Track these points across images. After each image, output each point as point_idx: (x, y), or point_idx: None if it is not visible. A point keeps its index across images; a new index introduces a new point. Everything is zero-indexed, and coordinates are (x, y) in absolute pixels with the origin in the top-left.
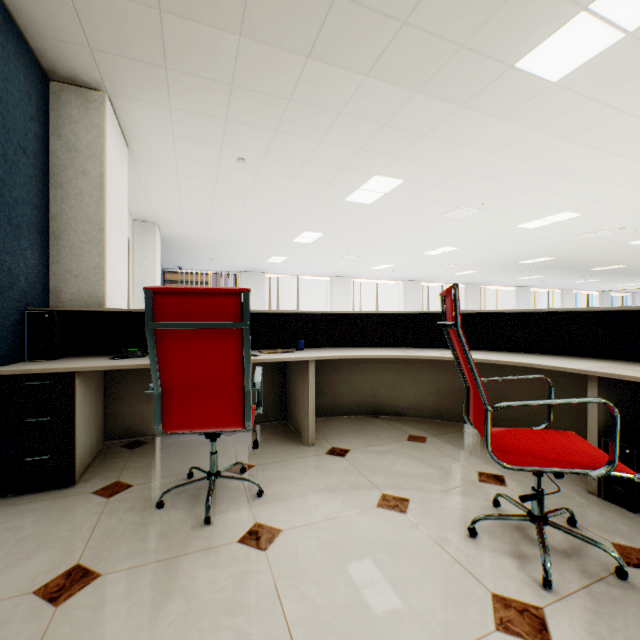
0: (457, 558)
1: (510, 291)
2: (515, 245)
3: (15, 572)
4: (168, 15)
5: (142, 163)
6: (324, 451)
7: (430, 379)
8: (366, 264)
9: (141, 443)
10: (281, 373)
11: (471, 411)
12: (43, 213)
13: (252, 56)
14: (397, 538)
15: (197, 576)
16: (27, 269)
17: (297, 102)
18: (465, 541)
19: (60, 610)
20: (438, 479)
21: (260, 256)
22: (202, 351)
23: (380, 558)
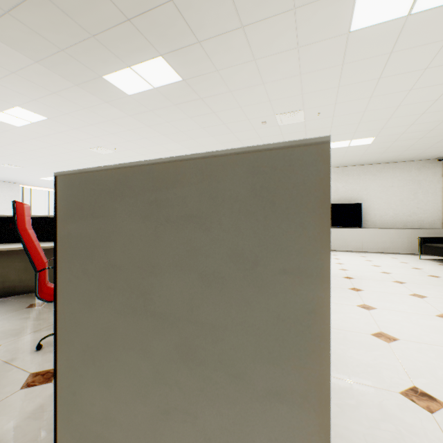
0: (18, 365)
1: None
2: None
3: None
4: None
5: None
6: None
7: None
8: (33, 174)
9: None
10: None
11: (46, 276)
12: None
13: None
14: None
15: None
16: None
17: None
18: (31, 354)
19: None
20: (36, 326)
21: None
22: None
23: None
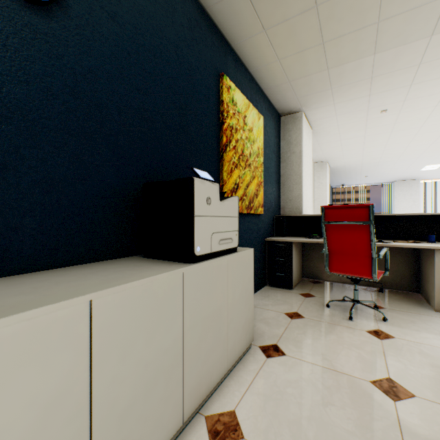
0: None
1: None
2: None
3: (277, 306)
4: (331, 69)
5: (318, 134)
6: None
7: None
8: None
9: (318, 282)
10: (414, 258)
11: None
12: (278, 175)
13: (383, 58)
14: None
15: (343, 333)
16: (274, 199)
17: (426, 62)
18: None
19: (292, 320)
20: None
21: (411, 167)
22: (347, 235)
23: None
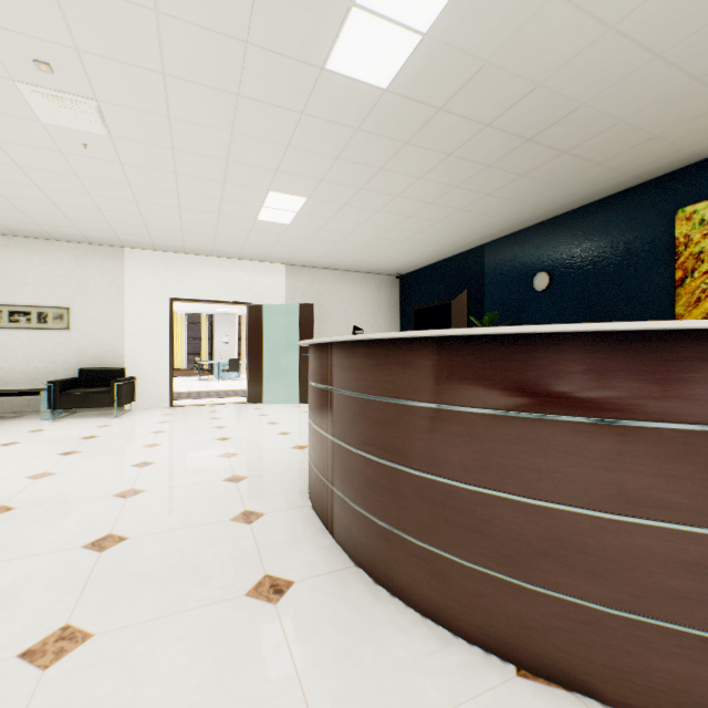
0: None
1: None
2: None
3: None
4: None
5: None
6: None
7: None
8: None
9: None
10: None
11: None
12: None
13: None
14: None
15: None
16: None
17: None
18: None
19: None
20: None
21: None
22: None
23: None
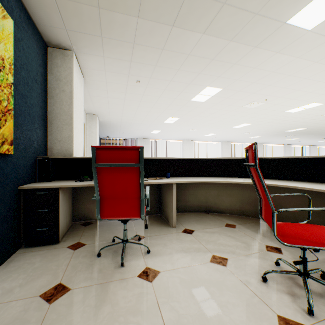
0: (256, 293)
1: (280, 147)
2: (284, 122)
3: (31, 285)
4: (103, 10)
5: (90, 85)
6: (181, 230)
7: (237, 194)
8: (201, 133)
9: (90, 223)
10: (158, 189)
11: (263, 212)
12: (44, 111)
13: (144, 28)
14: (222, 280)
15: (117, 293)
16: (37, 138)
17: (166, 50)
18: (260, 284)
19: (51, 306)
20: (243, 248)
21: (147, 130)
22: (119, 178)
23: (213, 290)
